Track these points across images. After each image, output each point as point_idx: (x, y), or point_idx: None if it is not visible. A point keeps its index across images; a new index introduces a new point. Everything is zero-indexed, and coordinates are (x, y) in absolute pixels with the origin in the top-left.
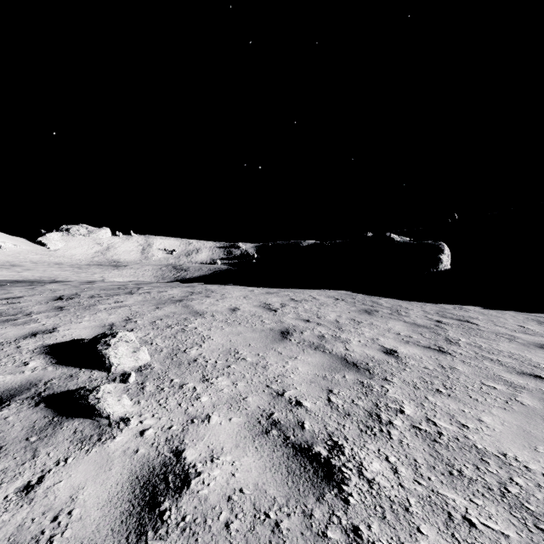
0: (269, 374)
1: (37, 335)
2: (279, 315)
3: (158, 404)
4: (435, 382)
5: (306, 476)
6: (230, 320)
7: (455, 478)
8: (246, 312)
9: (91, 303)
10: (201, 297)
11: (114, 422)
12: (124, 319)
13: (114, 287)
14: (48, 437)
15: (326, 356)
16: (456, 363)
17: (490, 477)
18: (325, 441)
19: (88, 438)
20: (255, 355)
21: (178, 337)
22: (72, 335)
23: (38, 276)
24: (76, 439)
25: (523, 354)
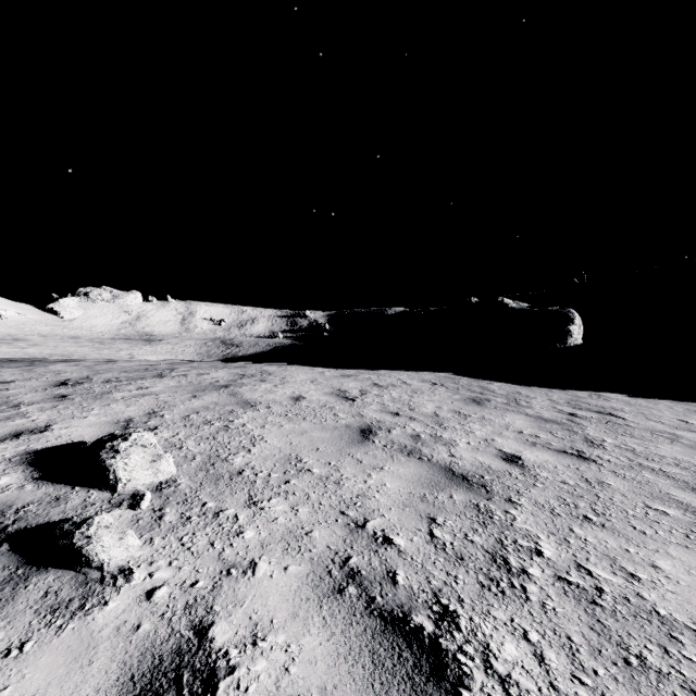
0: (345, 493)
1: (22, 436)
2: (358, 406)
3: (180, 543)
4: (581, 505)
5: (402, 671)
6: (292, 413)
7: (635, 672)
8: (313, 402)
9: (105, 390)
10: (254, 381)
11: (109, 576)
12: (147, 412)
13: (139, 368)
14: (1, 603)
15: (424, 465)
16: (604, 475)
17: (688, 668)
18: (430, 605)
19: (65, 604)
20: (325, 465)
21: (219, 437)
22: (71, 435)
23: (48, 354)
24: (45, 607)
25: (693, 460)
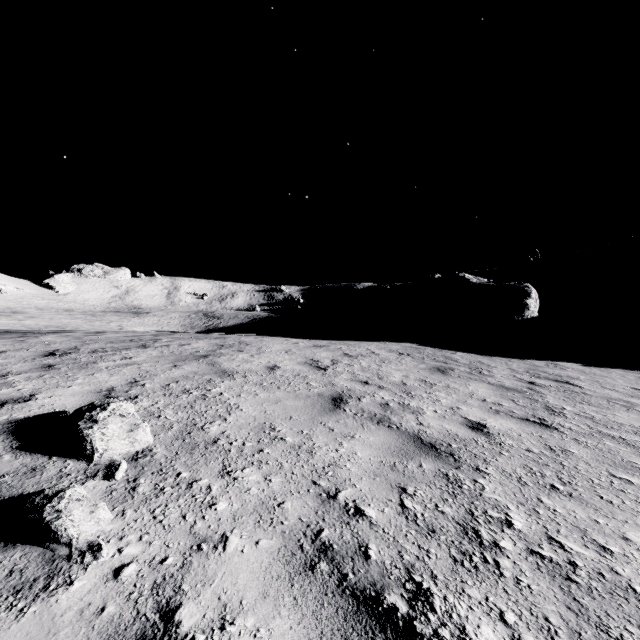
0: (317, 462)
1: (6, 405)
2: (329, 376)
3: (152, 516)
4: (547, 474)
5: None
6: (267, 382)
7: None
8: (287, 371)
9: (90, 360)
10: (232, 351)
11: (77, 553)
12: (129, 381)
13: (125, 339)
14: None
15: (394, 434)
16: (567, 443)
17: None
18: (403, 583)
19: (29, 584)
20: (297, 433)
21: (197, 406)
22: (53, 405)
23: (43, 325)
24: (7, 588)
25: None
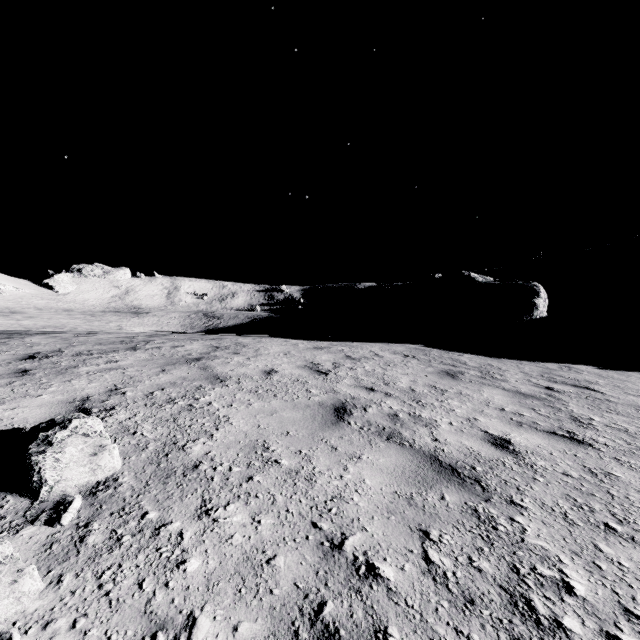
0: (317, 495)
1: None
2: (331, 381)
3: (97, 584)
4: (596, 508)
5: None
6: (262, 388)
7: None
8: (285, 376)
9: (71, 364)
10: (227, 353)
11: None
12: (108, 389)
13: (116, 340)
14: None
15: (407, 453)
16: (608, 463)
17: None
18: None
19: None
20: (295, 454)
21: (180, 419)
22: (13, 419)
23: (41, 325)
24: None
25: None
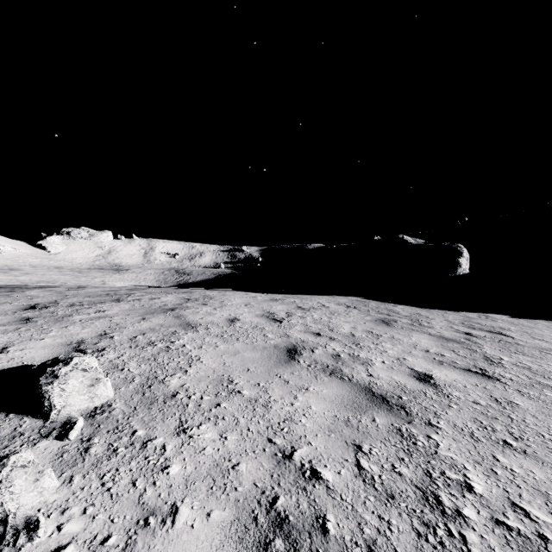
0: (272, 418)
1: None
2: (284, 327)
3: (100, 482)
4: (497, 428)
5: None
6: (227, 333)
7: None
8: (246, 323)
9: (67, 313)
10: (196, 304)
11: (11, 532)
12: (99, 333)
13: (102, 293)
14: None
15: (346, 386)
16: (511, 394)
17: None
18: None
19: None
20: (254, 386)
21: (160, 358)
22: (23, 358)
23: (36, 280)
24: None
25: None
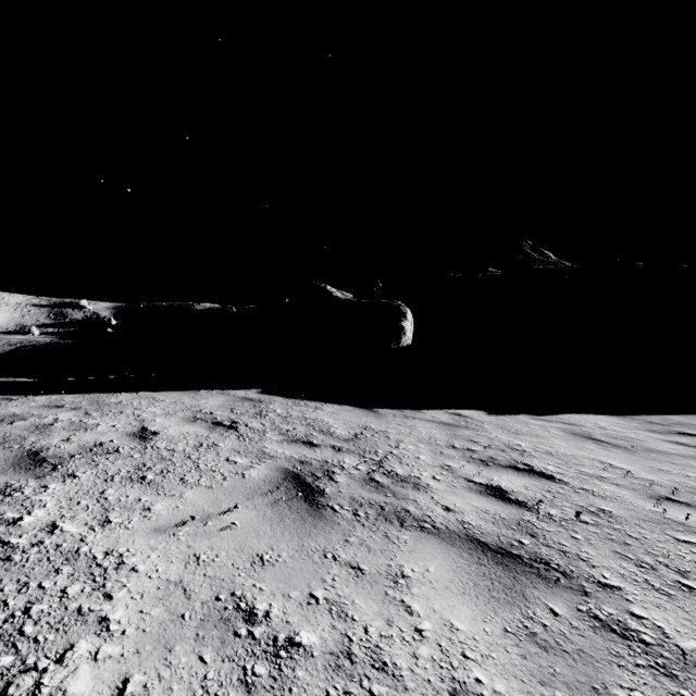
0: None
1: None
2: None
3: None
4: None
5: None
6: None
7: None
8: None
9: None
10: None
11: None
12: None
13: None
14: None
15: None
16: None
17: None
18: None
19: None
20: None
21: None
22: None
23: None
24: None
25: None
